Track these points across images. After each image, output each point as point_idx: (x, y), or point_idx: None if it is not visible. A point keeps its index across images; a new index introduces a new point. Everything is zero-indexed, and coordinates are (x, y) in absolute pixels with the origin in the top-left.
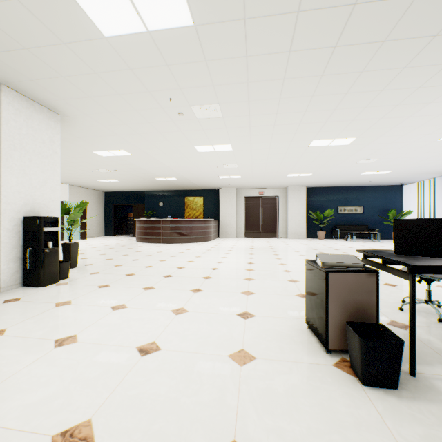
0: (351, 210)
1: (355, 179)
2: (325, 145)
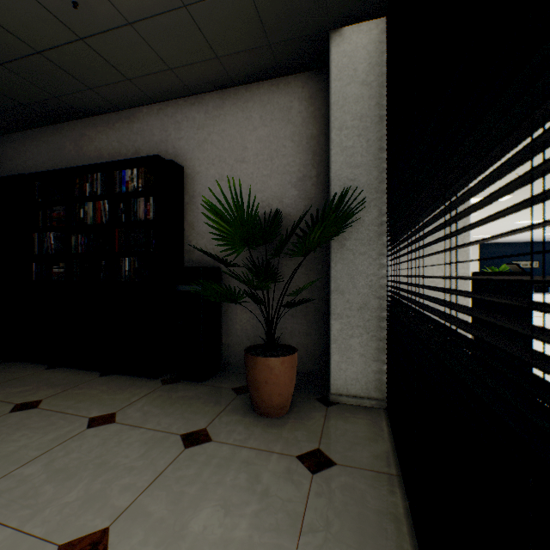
0: (526, 264)
1: (534, 237)
2: (526, 223)
